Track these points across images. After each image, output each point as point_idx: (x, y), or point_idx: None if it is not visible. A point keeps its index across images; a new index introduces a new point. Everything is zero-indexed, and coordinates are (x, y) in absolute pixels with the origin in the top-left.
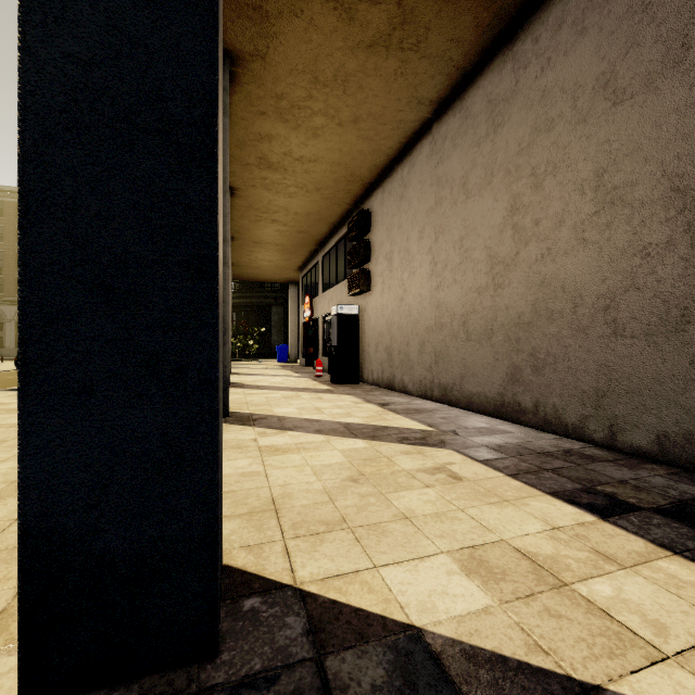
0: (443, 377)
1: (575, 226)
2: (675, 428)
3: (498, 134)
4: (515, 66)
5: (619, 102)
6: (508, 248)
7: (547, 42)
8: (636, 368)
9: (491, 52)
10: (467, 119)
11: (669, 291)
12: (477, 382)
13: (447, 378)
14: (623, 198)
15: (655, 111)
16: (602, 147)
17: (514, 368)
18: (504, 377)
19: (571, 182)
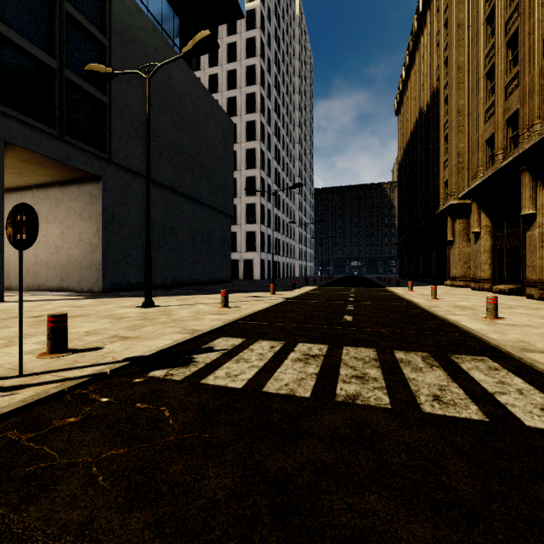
0: (38, 282)
1: (76, 243)
2: (91, 286)
3: (58, 209)
4: (63, 194)
5: (83, 220)
6: (61, 243)
7: (70, 195)
8: (86, 275)
9: (56, 183)
10: (48, 197)
11: (90, 261)
12: (51, 282)
13: (40, 282)
14: (84, 240)
15: (88, 226)
16: (80, 228)
17: (62, 277)
18: (60, 280)
19: (75, 233)
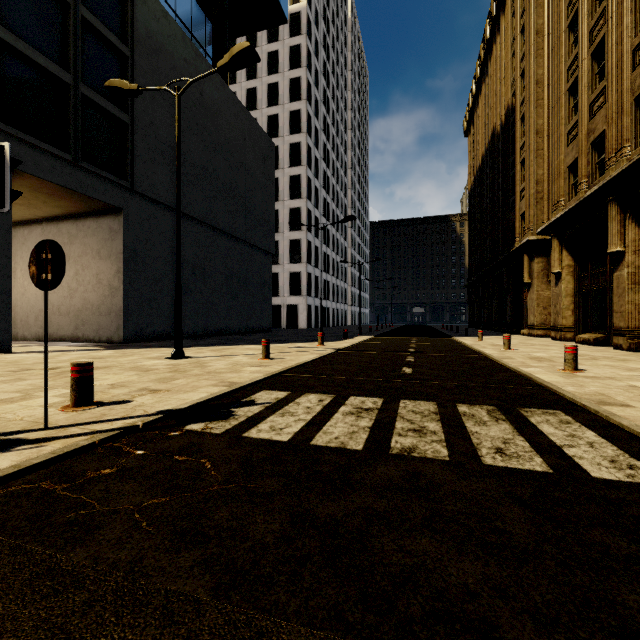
0: (49, 330)
1: (93, 285)
2: (110, 335)
3: (72, 246)
4: (77, 228)
5: (101, 259)
6: (75, 286)
7: (86, 230)
8: (104, 323)
9: (69, 216)
10: (60, 232)
11: (109, 306)
12: (64, 331)
13: (51, 331)
14: (102, 282)
15: (107, 266)
16: (98, 268)
17: (77, 325)
18: (74, 328)
19: (92, 273)
